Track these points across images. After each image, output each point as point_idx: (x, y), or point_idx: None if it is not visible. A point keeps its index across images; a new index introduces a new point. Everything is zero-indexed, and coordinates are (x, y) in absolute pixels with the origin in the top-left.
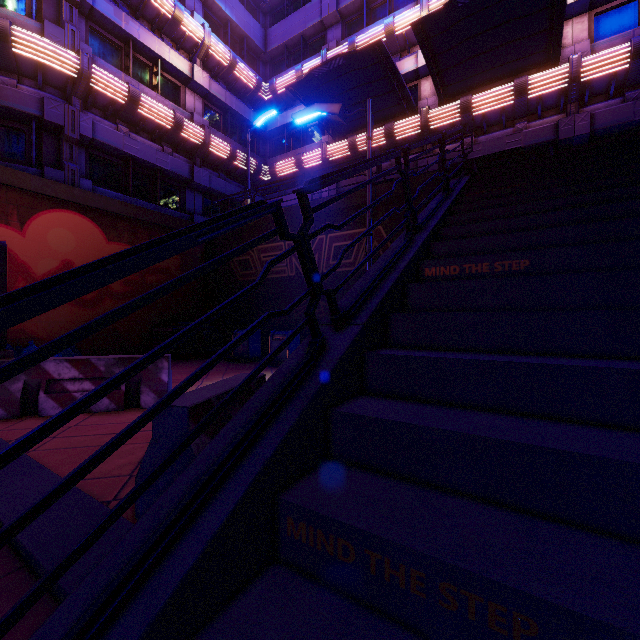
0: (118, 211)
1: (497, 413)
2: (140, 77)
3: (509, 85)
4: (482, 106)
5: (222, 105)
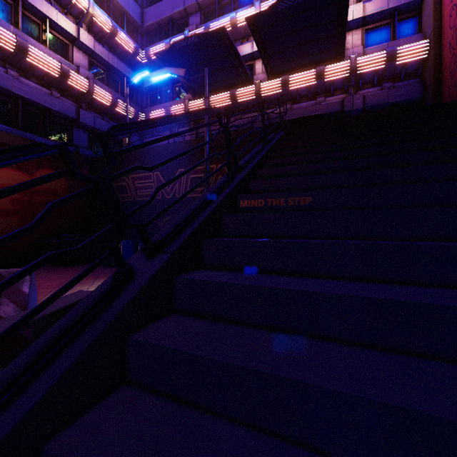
0: (6, 141)
1: (271, 332)
2: (30, 32)
3: (313, 71)
4: (296, 83)
5: (105, 63)
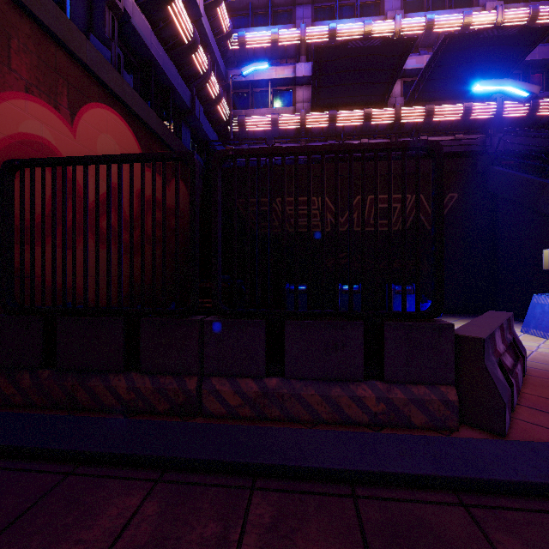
0: (155, 129)
1: None
2: None
3: (460, 105)
4: (441, 115)
5: (204, 38)
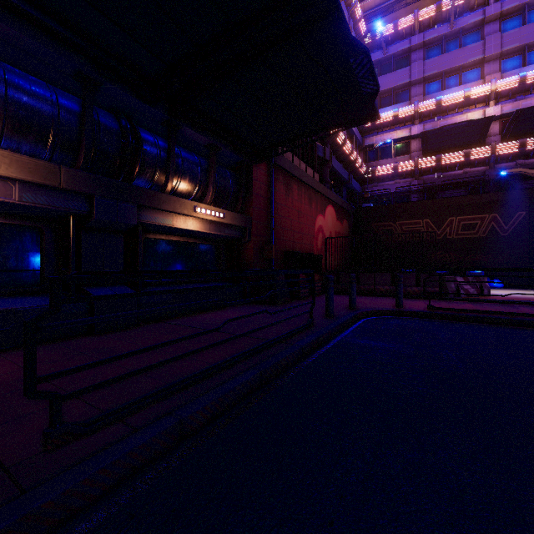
0: (340, 204)
1: None
2: None
3: None
4: (533, 145)
5: (352, 133)
